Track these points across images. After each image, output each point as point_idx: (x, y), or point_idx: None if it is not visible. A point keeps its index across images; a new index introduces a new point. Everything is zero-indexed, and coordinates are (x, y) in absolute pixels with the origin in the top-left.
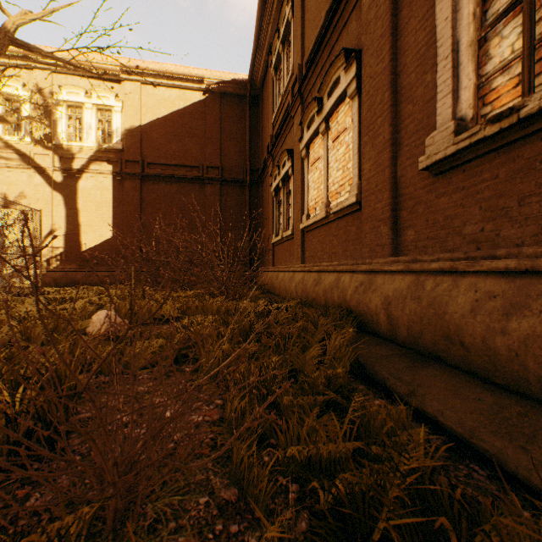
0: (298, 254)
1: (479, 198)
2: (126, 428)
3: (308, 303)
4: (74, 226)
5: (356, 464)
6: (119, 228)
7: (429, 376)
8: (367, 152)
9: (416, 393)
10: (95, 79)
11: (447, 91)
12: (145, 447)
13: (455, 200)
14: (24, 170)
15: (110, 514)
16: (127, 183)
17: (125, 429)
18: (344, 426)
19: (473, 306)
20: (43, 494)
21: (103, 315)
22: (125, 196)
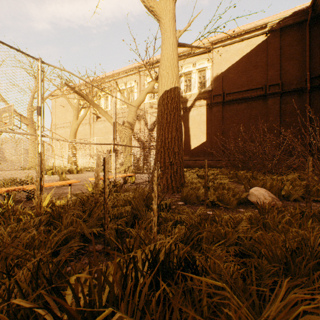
0: None
1: None
2: None
3: None
4: (187, 136)
5: None
6: (209, 135)
7: None
8: None
9: None
10: (197, 55)
11: None
12: None
13: None
14: None
15: None
16: (214, 108)
17: None
18: None
19: None
20: None
21: (262, 191)
22: (213, 116)
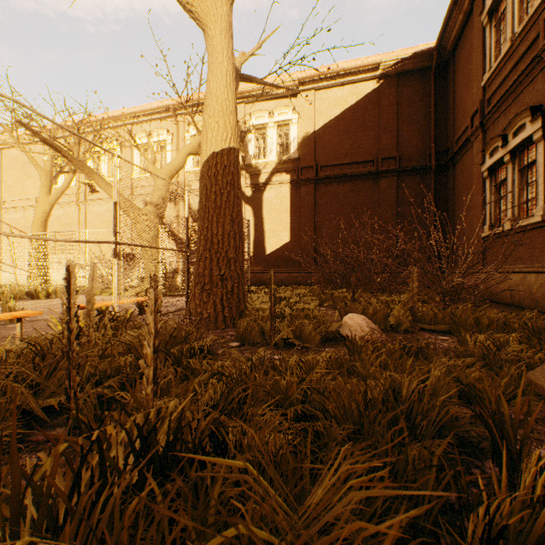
0: None
1: None
2: None
3: None
4: (260, 233)
5: None
6: (295, 232)
7: None
8: None
9: None
10: (275, 99)
11: None
12: None
13: None
14: None
15: None
16: (302, 189)
17: None
18: None
19: None
20: None
21: (359, 319)
22: (301, 201)
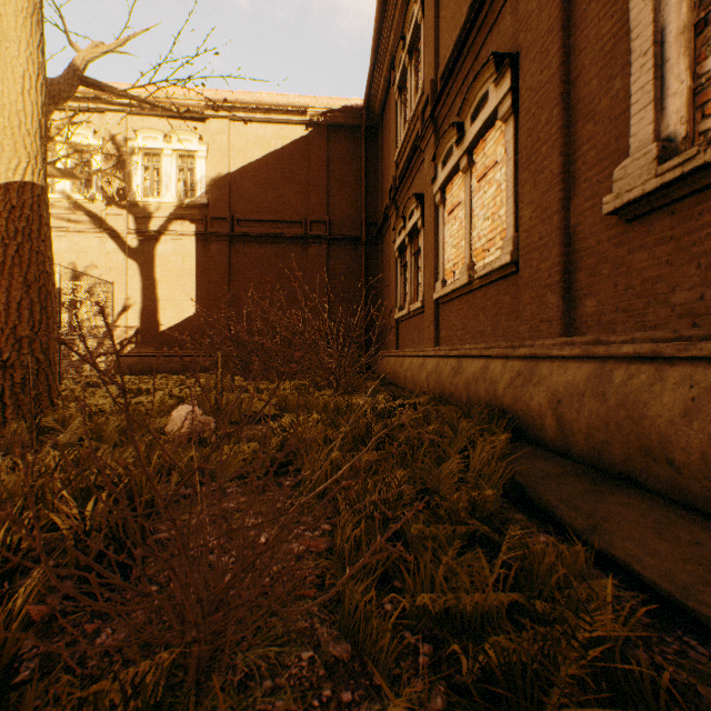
0: (430, 333)
1: (697, 252)
2: (212, 555)
3: (444, 399)
4: (152, 301)
5: (513, 626)
6: (204, 302)
7: (619, 505)
8: (526, 193)
9: (599, 529)
10: (175, 118)
11: (646, 101)
12: (234, 581)
13: (658, 255)
14: (95, 235)
15: (192, 663)
16: (213, 246)
17: (211, 556)
18: (495, 569)
19: (687, 408)
20: (115, 631)
21: (185, 411)
22: (211, 262)
